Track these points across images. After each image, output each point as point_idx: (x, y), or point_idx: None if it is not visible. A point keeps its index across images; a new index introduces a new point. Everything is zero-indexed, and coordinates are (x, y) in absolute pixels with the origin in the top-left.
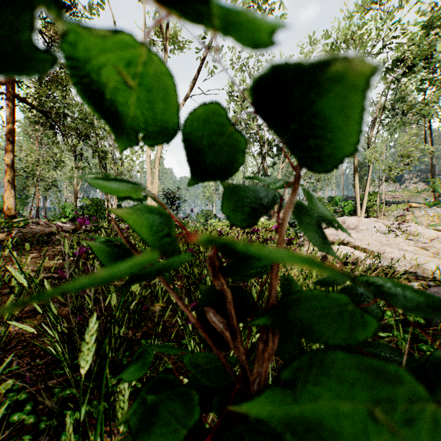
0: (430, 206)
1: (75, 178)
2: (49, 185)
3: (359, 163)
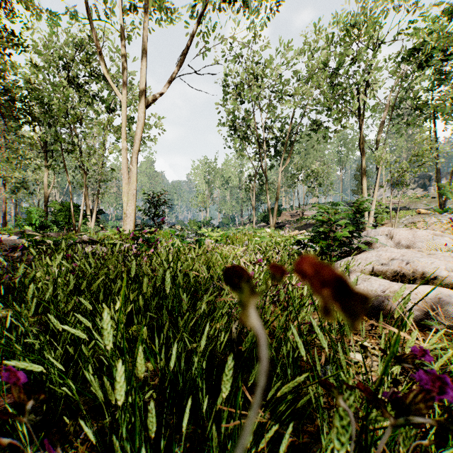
0: (440, 212)
1: (45, 179)
2: (18, 186)
3: (358, 168)
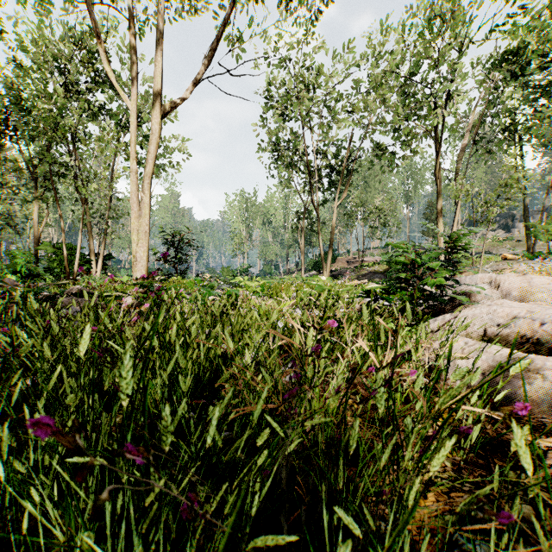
0: (531, 258)
1: (35, 214)
2: (2, 224)
3: (429, 204)
